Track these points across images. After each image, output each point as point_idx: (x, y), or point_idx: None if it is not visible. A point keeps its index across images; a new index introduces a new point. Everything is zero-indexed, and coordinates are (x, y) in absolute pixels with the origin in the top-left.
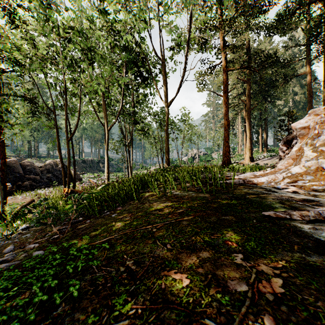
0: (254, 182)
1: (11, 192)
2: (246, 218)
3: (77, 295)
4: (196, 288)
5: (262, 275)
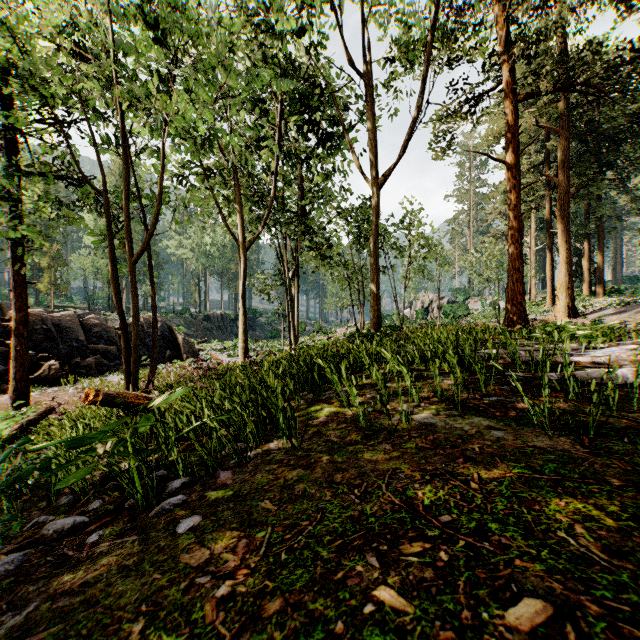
0: None
1: (58, 379)
2: None
3: None
4: None
5: None
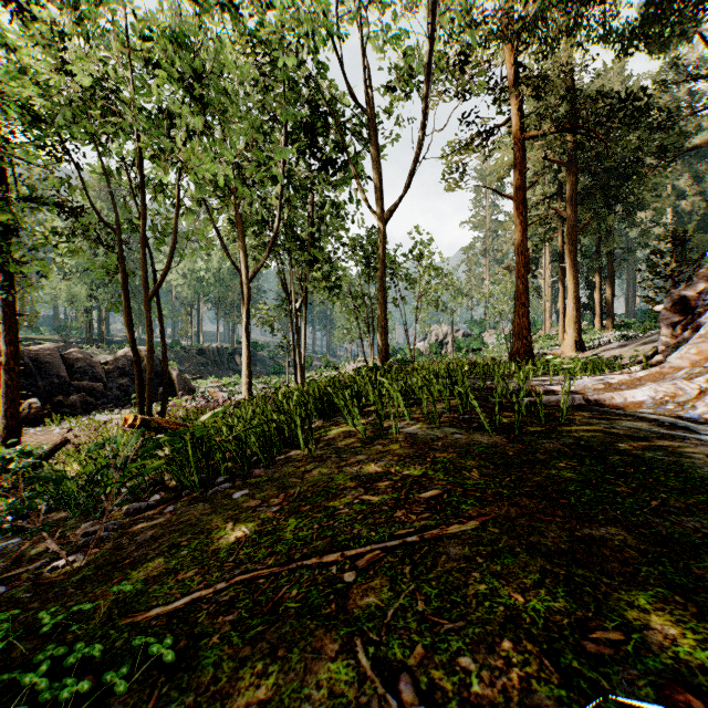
0: (614, 401)
1: (40, 419)
2: (674, 539)
3: None
4: None
5: None
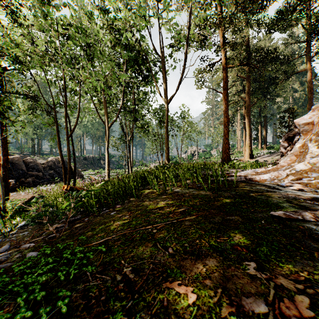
0: (256, 179)
1: (14, 188)
2: (253, 219)
3: (67, 311)
4: (205, 306)
5: (282, 291)
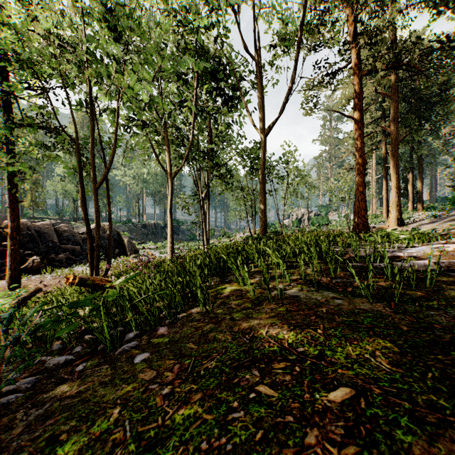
0: None
1: (39, 269)
2: None
3: None
4: None
5: None
